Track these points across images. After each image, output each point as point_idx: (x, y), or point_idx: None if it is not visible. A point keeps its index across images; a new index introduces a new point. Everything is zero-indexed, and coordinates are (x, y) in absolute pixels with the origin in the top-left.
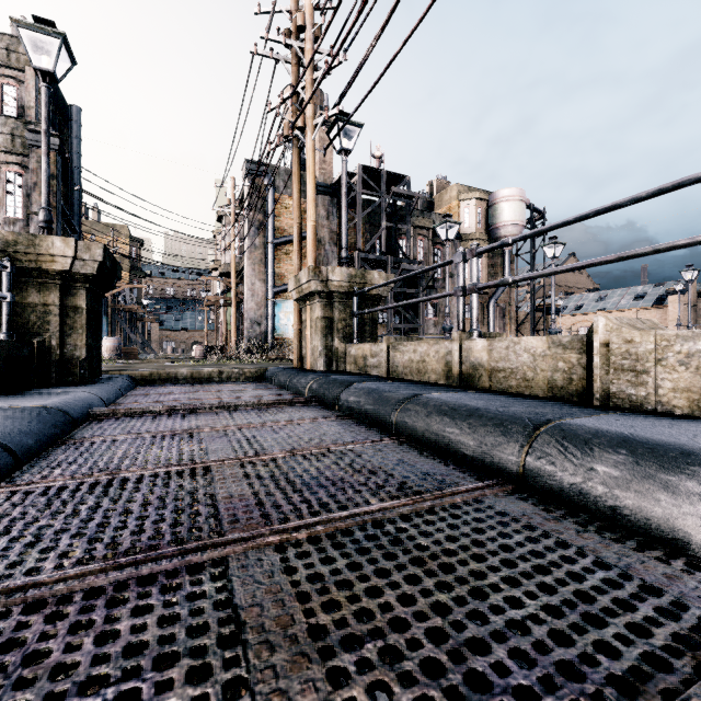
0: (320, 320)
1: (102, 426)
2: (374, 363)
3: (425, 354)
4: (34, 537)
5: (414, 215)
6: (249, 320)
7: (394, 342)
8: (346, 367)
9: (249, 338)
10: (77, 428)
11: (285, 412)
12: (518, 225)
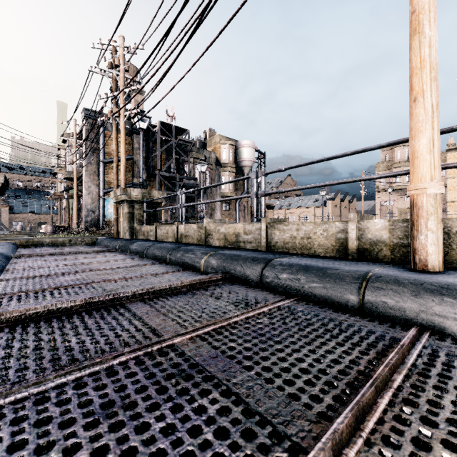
0: (127, 214)
1: (22, 260)
2: (151, 234)
3: (168, 230)
4: (34, 273)
5: (194, 150)
6: (86, 209)
7: (158, 225)
8: (140, 237)
9: (86, 221)
10: (10, 260)
11: (105, 254)
12: (251, 160)
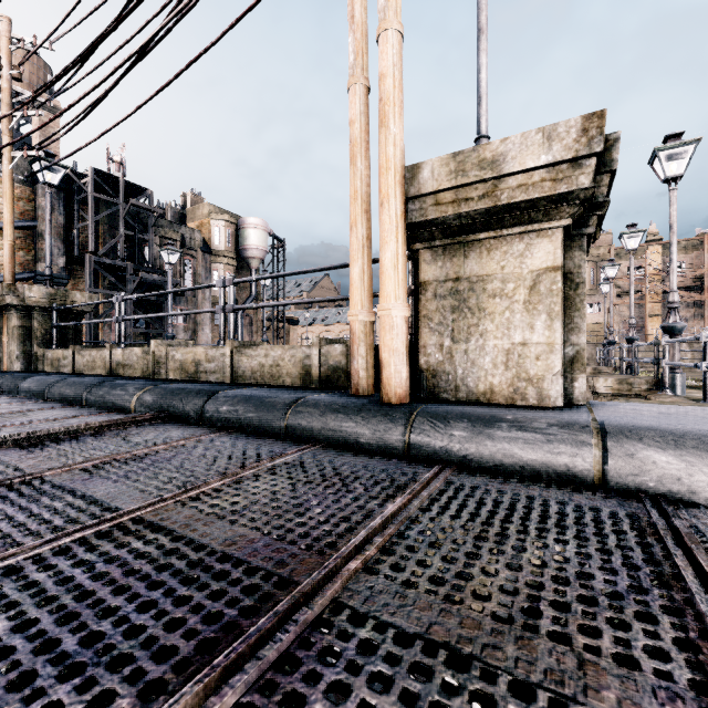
0: (17, 329)
1: None
2: (65, 363)
3: (96, 357)
4: None
5: (162, 224)
6: None
7: (79, 349)
8: (45, 368)
9: None
10: None
11: None
12: (262, 250)
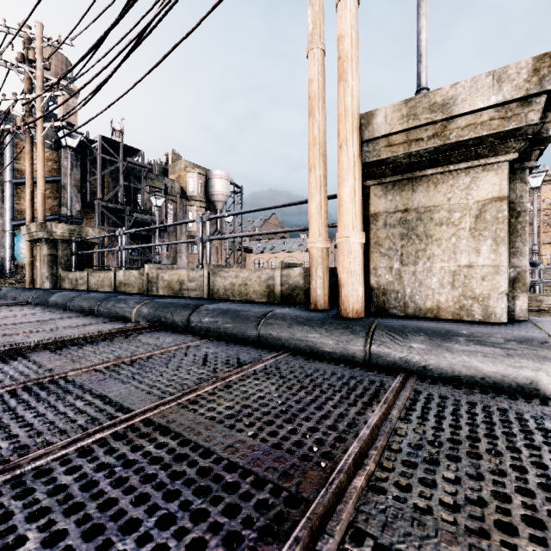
0: (47, 256)
1: None
2: (81, 282)
3: (104, 277)
4: None
5: (151, 177)
6: None
7: (91, 271)
8: (67, 286)
9: None
10: None
11: (10, 308)
12: (225, 195)
